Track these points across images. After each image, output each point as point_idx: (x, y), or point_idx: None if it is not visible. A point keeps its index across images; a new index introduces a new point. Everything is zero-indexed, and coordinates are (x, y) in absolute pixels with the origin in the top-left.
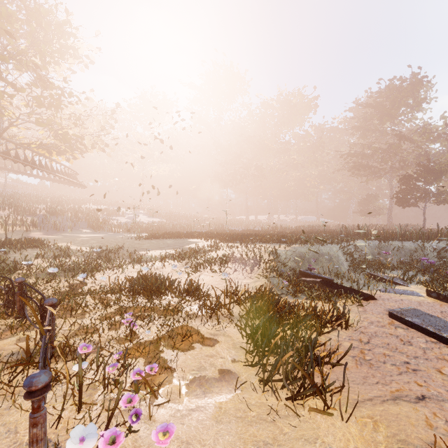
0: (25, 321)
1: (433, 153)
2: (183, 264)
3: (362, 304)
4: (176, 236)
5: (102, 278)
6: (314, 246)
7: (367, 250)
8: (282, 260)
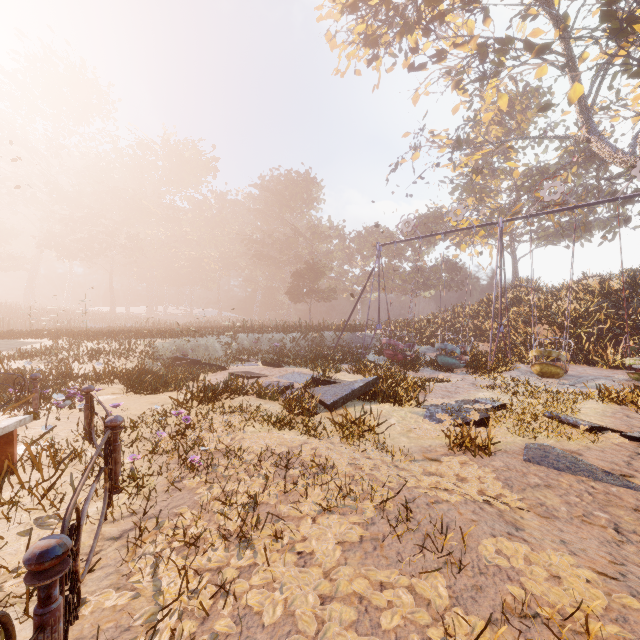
0: None
1: (322, 252)
2: (38, 362)
3: (215, 372)
4: None
5: None
6: (194, 338)
7: (247, 342)
8: (159, 351)
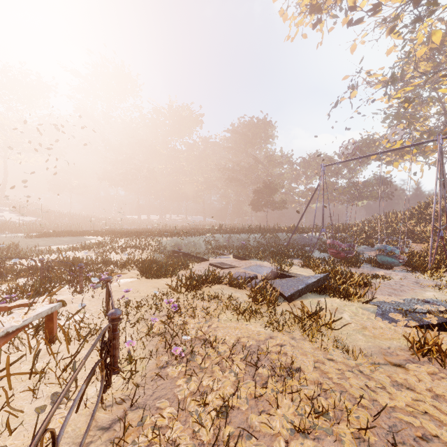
0: (4, 279)
1: (276, 174)
2: (92, 252)
3: (200, 262)
4: (71, 235)
5: (31, 261)
6: (186, 237)
7: (222, 240)
8: (164, 246)
